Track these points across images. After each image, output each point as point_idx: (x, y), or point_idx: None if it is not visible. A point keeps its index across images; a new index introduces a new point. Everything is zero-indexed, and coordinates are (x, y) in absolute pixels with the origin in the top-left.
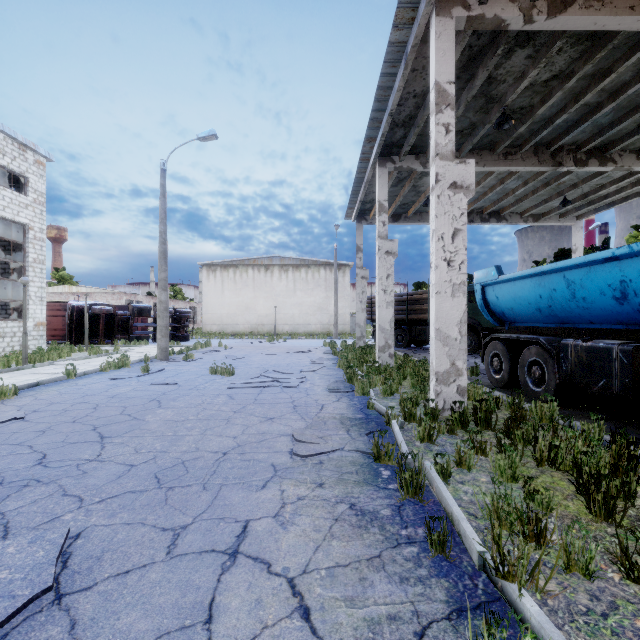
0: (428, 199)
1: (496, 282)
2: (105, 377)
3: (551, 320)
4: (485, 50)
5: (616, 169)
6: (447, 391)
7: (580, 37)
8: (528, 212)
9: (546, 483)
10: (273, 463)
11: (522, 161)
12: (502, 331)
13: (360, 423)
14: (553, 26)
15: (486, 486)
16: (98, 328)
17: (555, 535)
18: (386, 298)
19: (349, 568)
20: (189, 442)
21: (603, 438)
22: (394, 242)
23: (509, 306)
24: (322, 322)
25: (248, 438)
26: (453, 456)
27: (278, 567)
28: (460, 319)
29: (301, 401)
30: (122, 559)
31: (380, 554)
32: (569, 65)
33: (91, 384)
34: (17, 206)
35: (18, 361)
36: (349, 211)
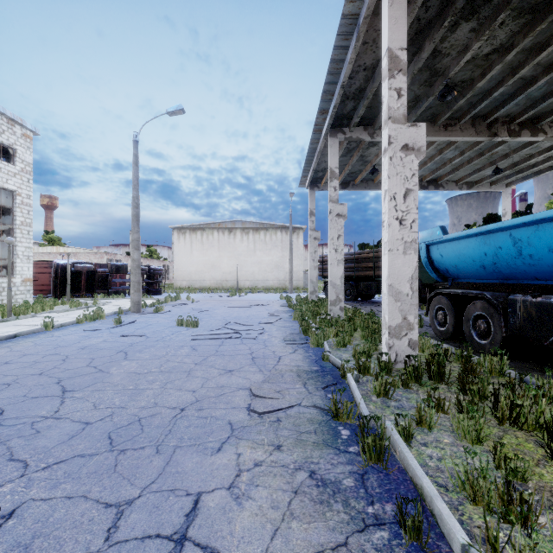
0: (374, 168)
1: (441, 241)
2: (80, 329)
3: (495, 276)
4: (432, 23)
5: (546, 139)
6: (399, 344)
7: (522, 10)
8: (463, 180)
9: (512, 445)
10: (230, 421)
11: (461, 132)
12: (440, 286)
13: (316, 376)
14: None
15: (450, 449)
16: (80, 283)
17: (546, 521)
18: (337, 256)
19: None
20: (148, 397)
21: None
22: (344, 205)
23: (453, 263)
24: (279, 278)
25: (207, 392)
26: (413, 415)
27: None
28: (411, 275)
29: (259, 353)
30: (53, 548)
31: (346, 541)
32: (509, 39)
33: (66, 335)
34: (6, 174)
35: (4, 313)
36: (303, 179)
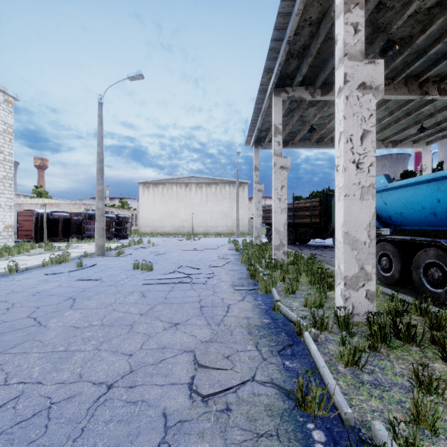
0: (312, 127)
1: (385, 189)
2: (43, 272)
3: (446, 223)
4: None
5: None
6: (356, 296)
7: None
8: (389, 139)
9: None
10: (165, 410)
11: (394, 91)
12: None
13: (269, 334)
14: None
15: None
16: (57, 229)
17: None
18: (281, 205)
19: None
20: (75, 364)
21: None
22: (287, 159)
23: (398, 211)
24: (227, 225)
25: (145, 357)
26: (408, 408)
27: None
28: (369, 222)
29: (208, 300)
30: None
31: None
32: None
33: (25, 279)
34: None
35: None
36: (248, 138)
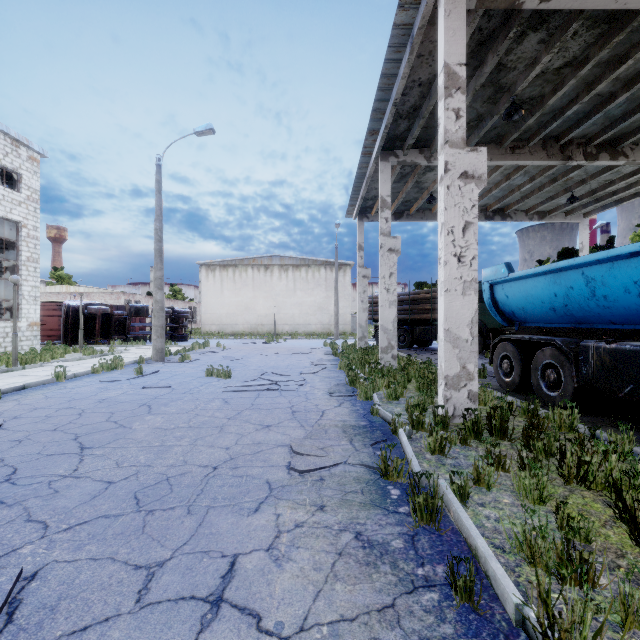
0: (431, 196)
1: (506, 280)
2: (96, 379)
3: (566, 320)
4: (496, 33)
5: (627, 163)
6: (457, 396)
7: (597, 19)
8: (533, 209)
9: (578, 505)
10: (268, 480)
11: (530, 155)
12: (507, 331)
13: (364, 432)
14: (571, 4)
15: (510, 509)
16: (94, 328)
17: (606, 580)
18: (389, 297)
19: (357, 623)
20: (177, 454)
21: (633, 450)
22: (397, 239)
23: (520, 305)
24: (322, 322)
25: (242, 449)
26: (470, 473)
27: (270, 622)
28: (471, 319)
29: (300, 406)
30: (81, 610)
31: (394, 603)
32: (583, 51)
33: (80, 387)
34: (10, 203)
35: (8, 362)
36: (350, 208)
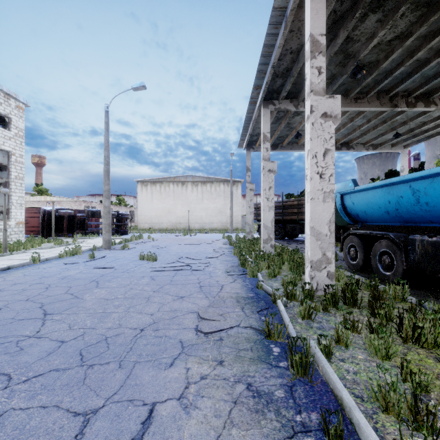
0: (298, 133)
1: (352, 191)
2: (61, 262)
3: (397, 220)
4: (346, 15)
5: (437, 109)
6: (319, 275)
7: (419, 4)
8: (369, 143)
9: (415, 361)
10: (181, 340)
11: (368, 104)
12: (351, 228)
13: (252, 302)
14: None
15: (364, 364)
16: (63, 226)
17: None
18: (268, 204)
19: None
20: (114, 319)
21: None
22: (274, 163)
23: (363, 209)
24: (222, 221)
25: (162, 315)
26: (332, 335)
27: None
28: (329, 219)
29: (206, 282)
30: None
31: None
32: (408, 28)
33: (49, 268)
34: (3, 138)
35: (0, 250)
36: (241, 142)
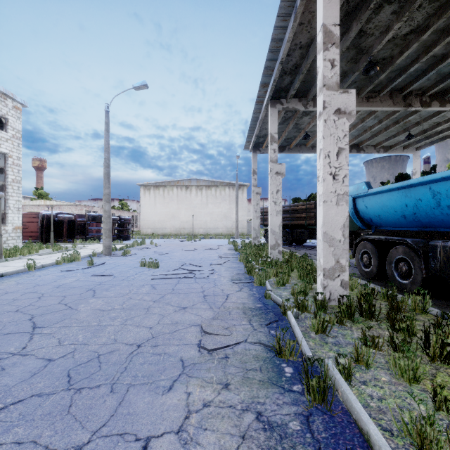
0: (307, 134)
1: (366, 194)
2: (58, 269)
3: (414, 225)
4: (359, 6)
5: None
6: (332, 284)
7: None
8: (380, 144)
9: (446, 384)
10: (182, 358)
11: (380, 103)
12: (362, 233)
13: (260, 313)
14: None
15: (389, 388)
16: (62, 231)
17: None
18: (276, 208)
19: None
20: (109, 333)
21: None
22: (282, 165)
23: (377, 213)
24: (227, 226)
25: (162, 328)
26: (351, 353)
27: None
28: (343, 224)
29: (210, 291)
30: None
31: None
32: (425, 20)
33: (45, 275)
34: None
35: None
36: (247, 144)
